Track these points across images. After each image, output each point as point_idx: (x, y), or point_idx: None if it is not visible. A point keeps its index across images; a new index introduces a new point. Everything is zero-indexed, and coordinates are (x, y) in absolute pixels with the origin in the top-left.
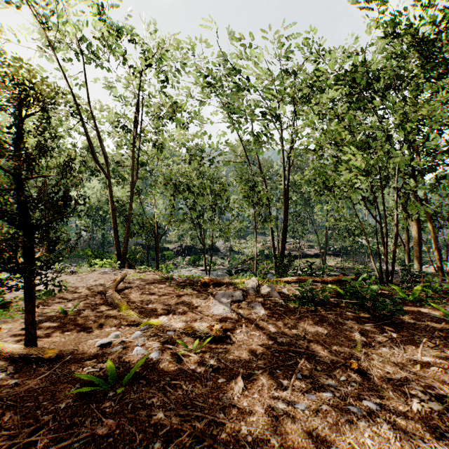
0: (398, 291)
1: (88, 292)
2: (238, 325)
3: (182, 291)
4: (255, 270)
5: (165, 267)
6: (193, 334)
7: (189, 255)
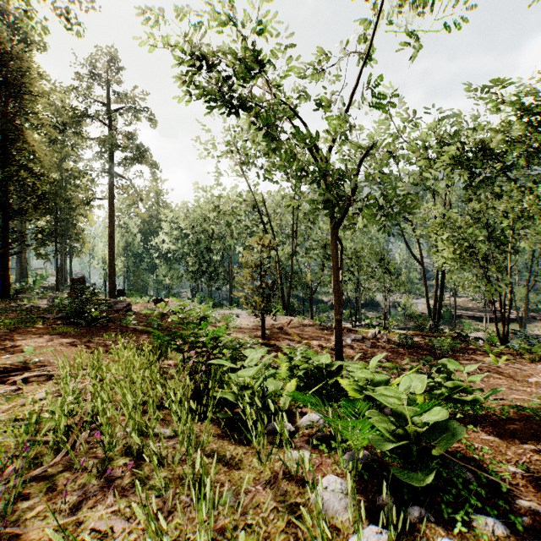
0: (487, 347)
1: (273, 327)
2: (350, 348)
3: (326, 332)
4: (384, 324)
5: (319, 319)
6: (327, 348)
7: (345, 308)
